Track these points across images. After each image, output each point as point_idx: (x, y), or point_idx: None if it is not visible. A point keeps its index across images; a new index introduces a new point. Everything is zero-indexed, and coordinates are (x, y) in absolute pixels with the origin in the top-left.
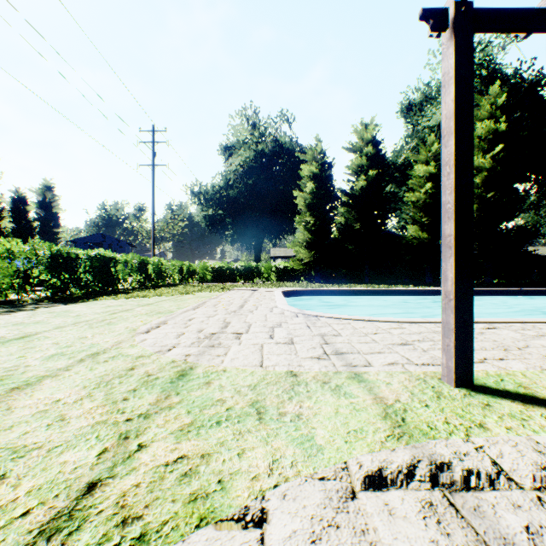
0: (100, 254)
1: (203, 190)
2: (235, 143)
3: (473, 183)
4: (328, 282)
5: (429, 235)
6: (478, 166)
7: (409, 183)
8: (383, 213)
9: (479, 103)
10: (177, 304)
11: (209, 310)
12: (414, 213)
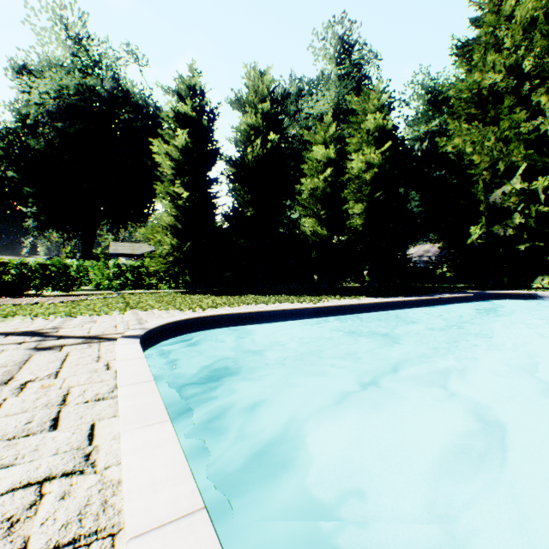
0: None
1: None
2: (42, 62)
3: (363, 180)
4: (212, 292)
5: (327, 232)
6: (368, 162)
7: (304, 168)
8: (280, 199)
9: (366, 97)
10: None
11: None
12: (312, 204)
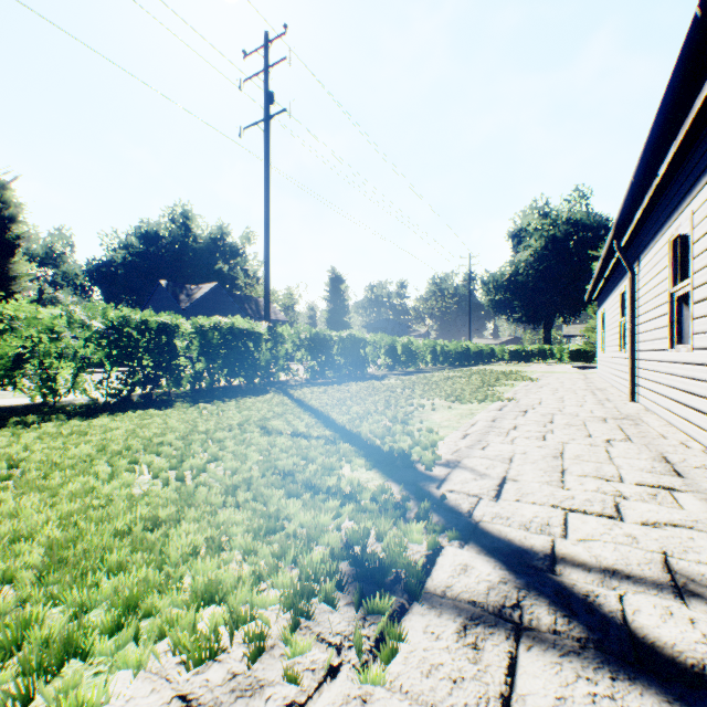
0: (466, 345)
1: (491, 278)
2: (524, 232)
3: None
4: None
5: None
6: None
7: None
8: None
9: None
10: (518, 367)
11: (537, 368)
12: None
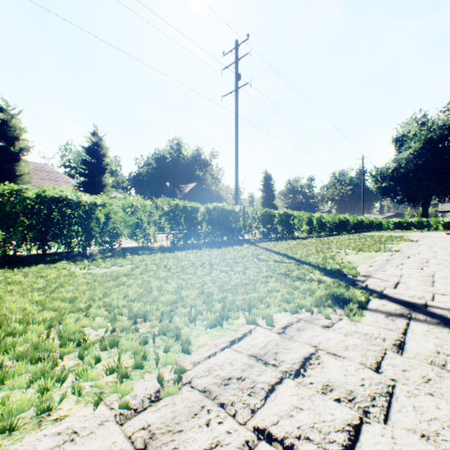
0: (360, 218)
1: (378, 172)
2: (405, 137)
3: None
4: None
5: None
6: None
7: None
8: None
9: None
10: (401, 233)
11: (416, 234)
12: None
